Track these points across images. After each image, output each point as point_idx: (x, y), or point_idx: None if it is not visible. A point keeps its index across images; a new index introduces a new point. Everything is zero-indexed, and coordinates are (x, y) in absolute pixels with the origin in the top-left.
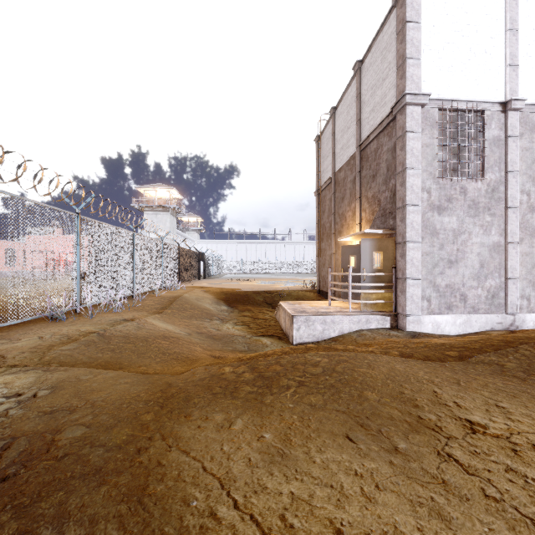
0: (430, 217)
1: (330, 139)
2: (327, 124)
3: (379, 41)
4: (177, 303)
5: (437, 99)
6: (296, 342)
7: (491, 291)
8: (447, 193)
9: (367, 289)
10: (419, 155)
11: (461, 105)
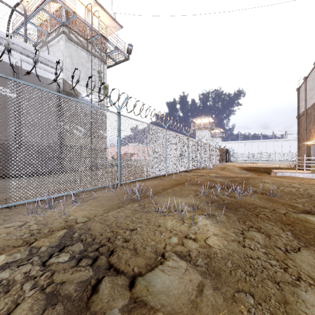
0: None
1: (304, 91)
2: (302, 83)
3: None
4: (226, 169)
5: None
6: None
7: None
8: None
9: (314, 164)
10: None
11: None
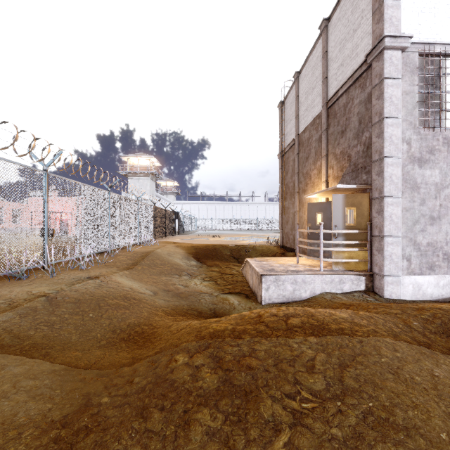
0: (410, 170)
1: (294, 103)
2: (290, 89)
3: None
4: (148, 258)
5: (418, 43)
6: (265, 302)
7: None
8: (429, 144)
9: (339, 247)
10: (398, 103)
11: (445, 49)
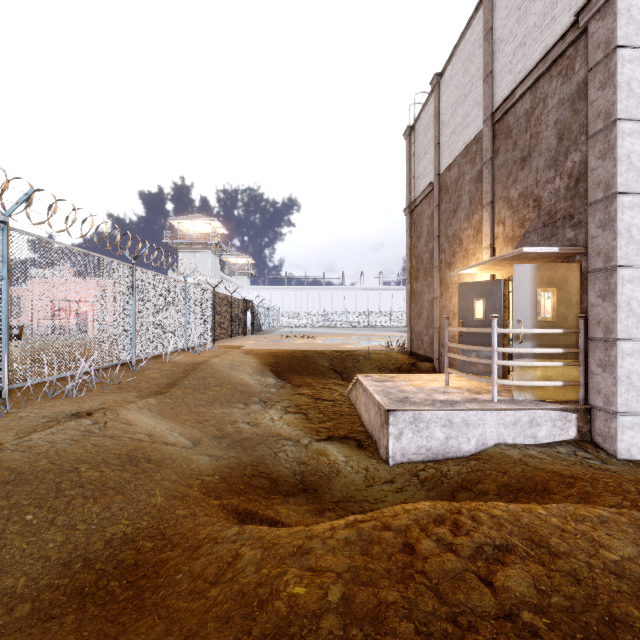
0: None
1: (431, 125)
2: (424, 105)
3: None
4: (196, 374)
5: None
6: (394, 461)
7: None
8: None
9: (525, 359)
10: None
11: None
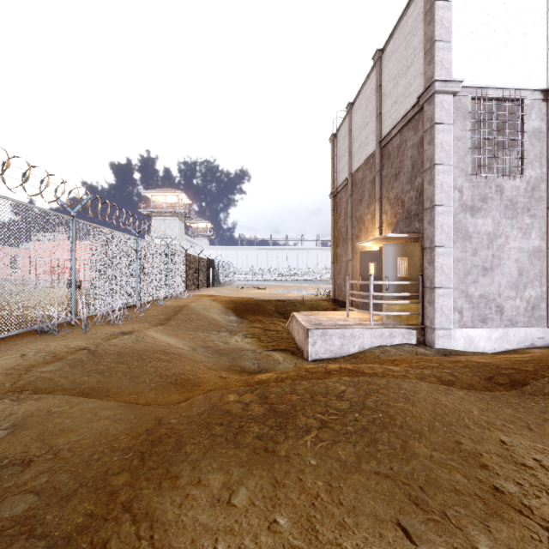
0: (462, 219)
1: (347, 137)
2: (343, 121)
3: (403, 25)
4: (183, 313)
5: (470, 87)
6: (311, 358)
7: (531, 302)
8: (481, 192)
9: (390, 299)
10: (449, 149)
11: (497, 93)
